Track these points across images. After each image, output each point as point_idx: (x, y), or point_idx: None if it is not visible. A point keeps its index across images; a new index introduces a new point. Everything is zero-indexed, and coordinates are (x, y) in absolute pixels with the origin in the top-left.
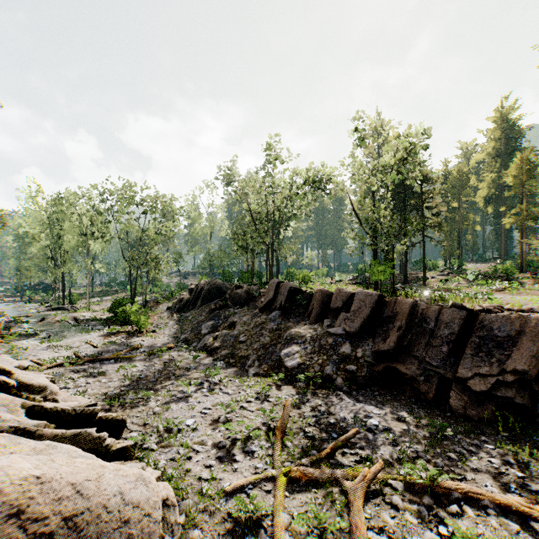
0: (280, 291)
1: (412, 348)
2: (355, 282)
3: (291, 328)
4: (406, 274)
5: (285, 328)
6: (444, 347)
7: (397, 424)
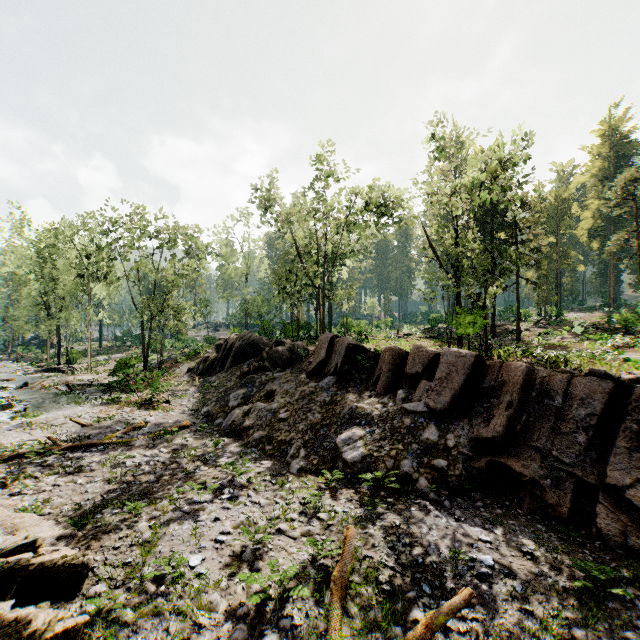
0: (334, 350)
1: (529, 434)
2: (429, 336)
3: (351, 401)
4: (494, 325)
5: (341, 400)
6: (580, 435)
7: (522, 565)
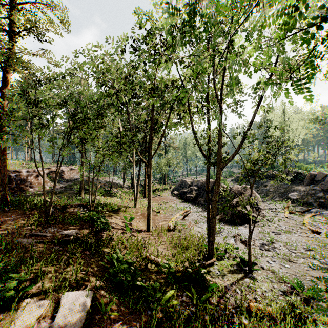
0: (289, 173)
1: None
2: None
3: (294, 187)
4: None
5: (291, 187)
6: None
7: None
